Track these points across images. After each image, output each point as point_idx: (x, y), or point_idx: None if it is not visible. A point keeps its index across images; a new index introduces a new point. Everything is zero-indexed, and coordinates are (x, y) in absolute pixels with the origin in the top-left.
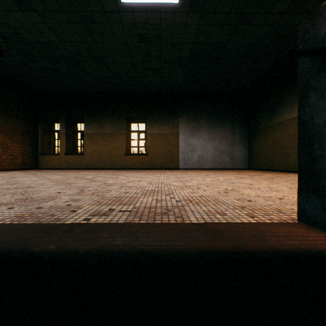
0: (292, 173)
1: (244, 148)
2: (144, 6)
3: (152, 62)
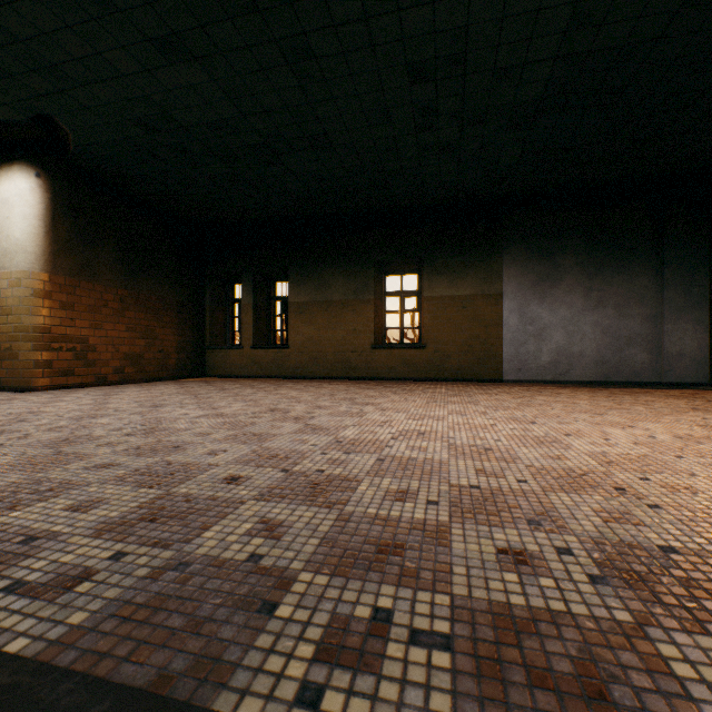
0: None
1: (698, 327)
2: None
3: (440, 128)
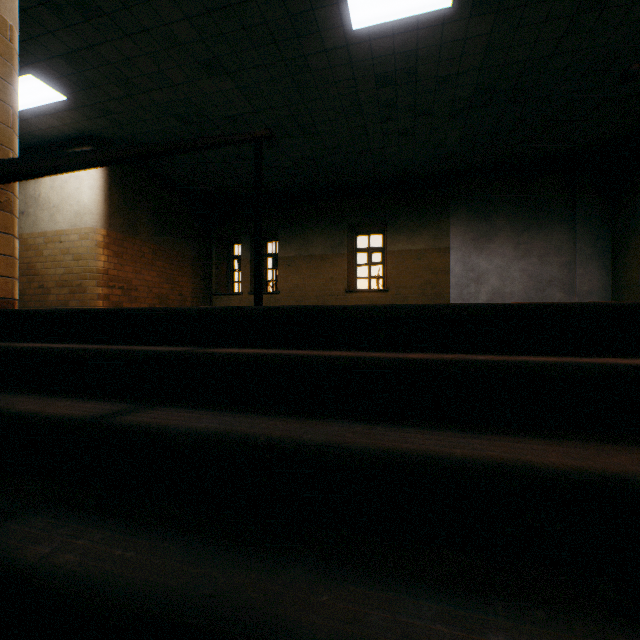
0: None
1: (602, 271)
2: (390, 28)
3: (399, 118)
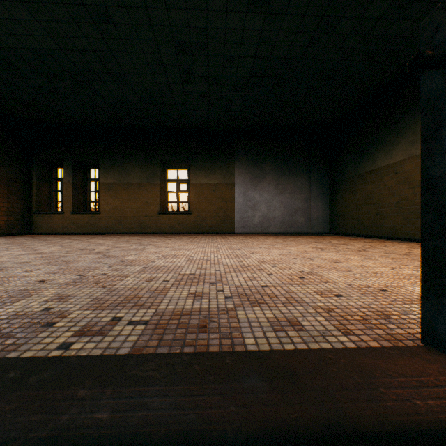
0: (389, 240)
1: (324, 205)
2: (184, 1)
3: (196, 83)
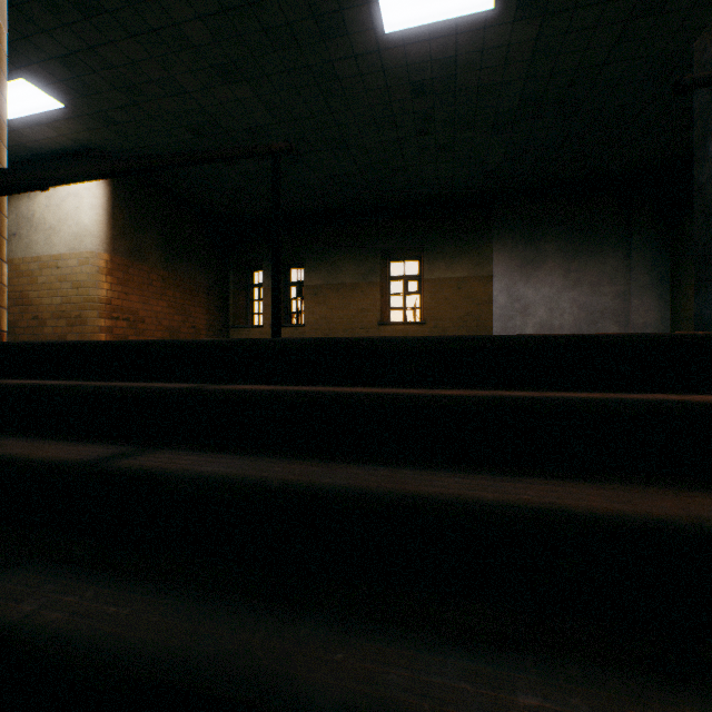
0: None
1: (660, 302)
2: (426, 31)
3: (437, 132)
